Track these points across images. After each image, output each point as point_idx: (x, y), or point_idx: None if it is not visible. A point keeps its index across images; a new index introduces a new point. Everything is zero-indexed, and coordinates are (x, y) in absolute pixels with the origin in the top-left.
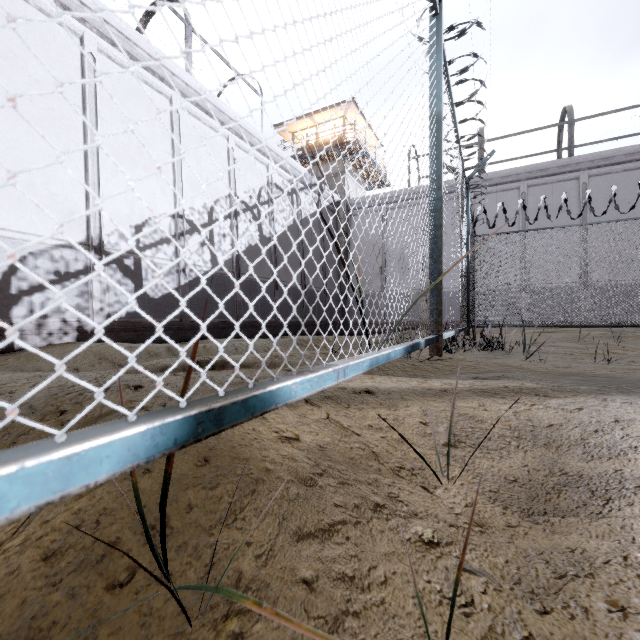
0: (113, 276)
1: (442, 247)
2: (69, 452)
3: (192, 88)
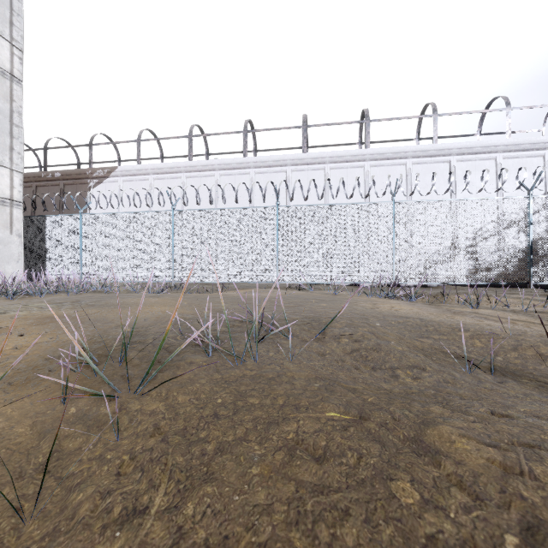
0: (462, 257)
1: (531, 259)
2: (437, 283)
3: (510, 145)
